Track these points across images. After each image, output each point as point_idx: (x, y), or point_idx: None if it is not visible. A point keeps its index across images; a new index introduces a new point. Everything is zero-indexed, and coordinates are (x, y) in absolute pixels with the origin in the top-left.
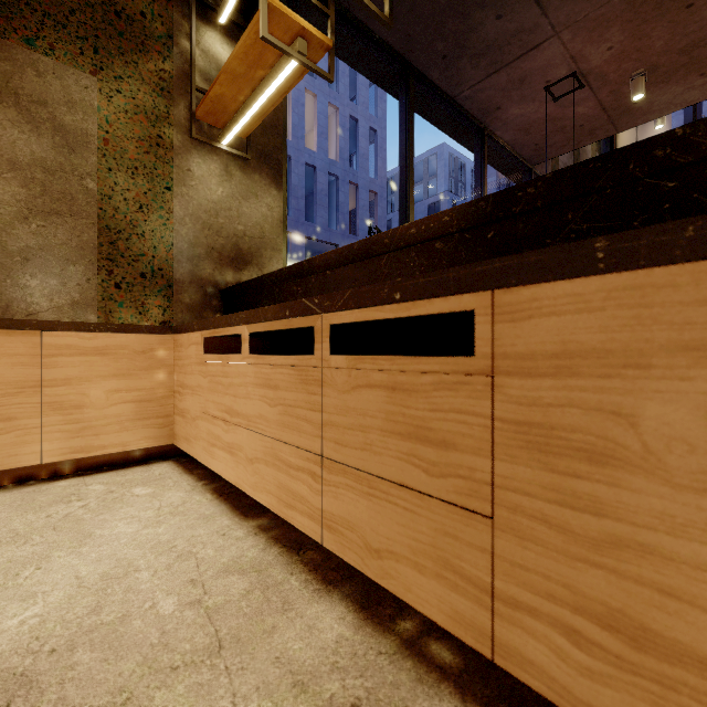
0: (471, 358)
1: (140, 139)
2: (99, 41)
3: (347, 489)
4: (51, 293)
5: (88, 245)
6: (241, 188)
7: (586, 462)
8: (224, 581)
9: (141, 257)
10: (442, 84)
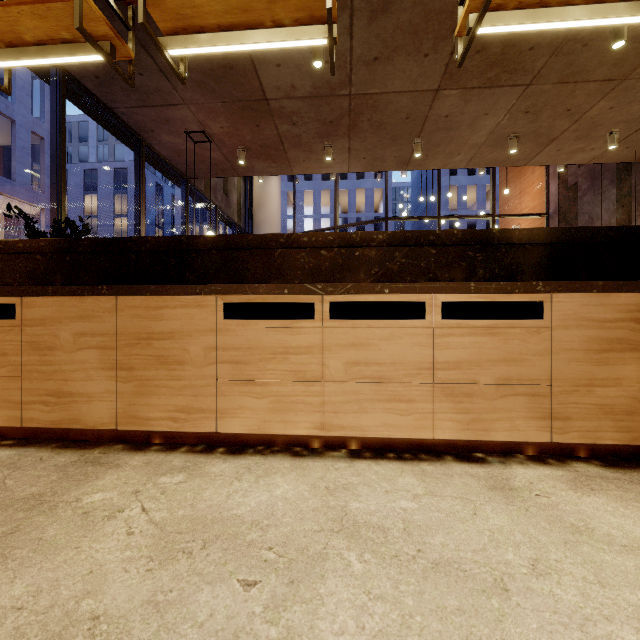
0: (15, 321)
1: None
2: None
3: None
4: None
5: None
6: None
7: (49, 351)
8: None
9: None
10: (98, 94)
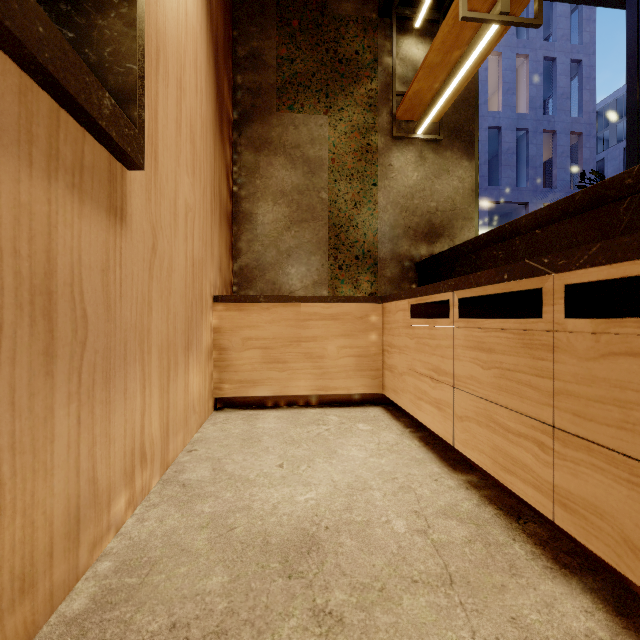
0: None
1: (355, 151)
2: (329, 88)
3: (592, 469)
4: (302, 277)
5: (322, 240)
6: (433, 168)
7: None
8: (444, 522)
9: (356, 244)
10: None
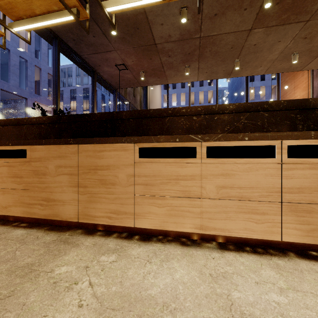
0: (26, 159)
1: None
2: None
3: None
4: None
5: None
6: None
7: (43, 175)
8: None
9: None
10: (74, 49)
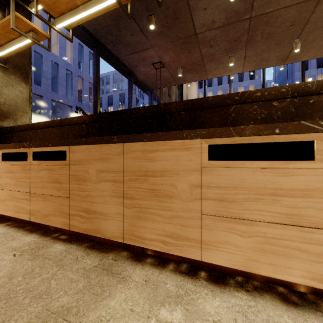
0: (66, 161)
1: None
2: None
3: (37, 201)
4: None
5: None
6: (2, 80)
7: (83, 181)
8: None
9: None
10: (113, 51)
